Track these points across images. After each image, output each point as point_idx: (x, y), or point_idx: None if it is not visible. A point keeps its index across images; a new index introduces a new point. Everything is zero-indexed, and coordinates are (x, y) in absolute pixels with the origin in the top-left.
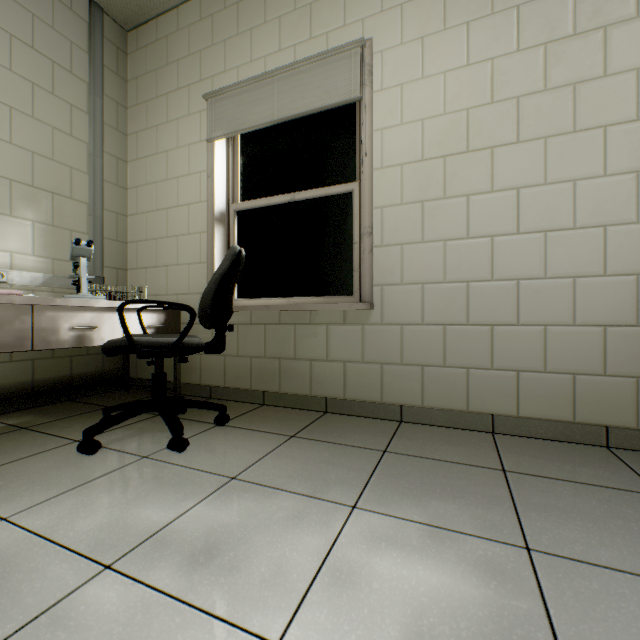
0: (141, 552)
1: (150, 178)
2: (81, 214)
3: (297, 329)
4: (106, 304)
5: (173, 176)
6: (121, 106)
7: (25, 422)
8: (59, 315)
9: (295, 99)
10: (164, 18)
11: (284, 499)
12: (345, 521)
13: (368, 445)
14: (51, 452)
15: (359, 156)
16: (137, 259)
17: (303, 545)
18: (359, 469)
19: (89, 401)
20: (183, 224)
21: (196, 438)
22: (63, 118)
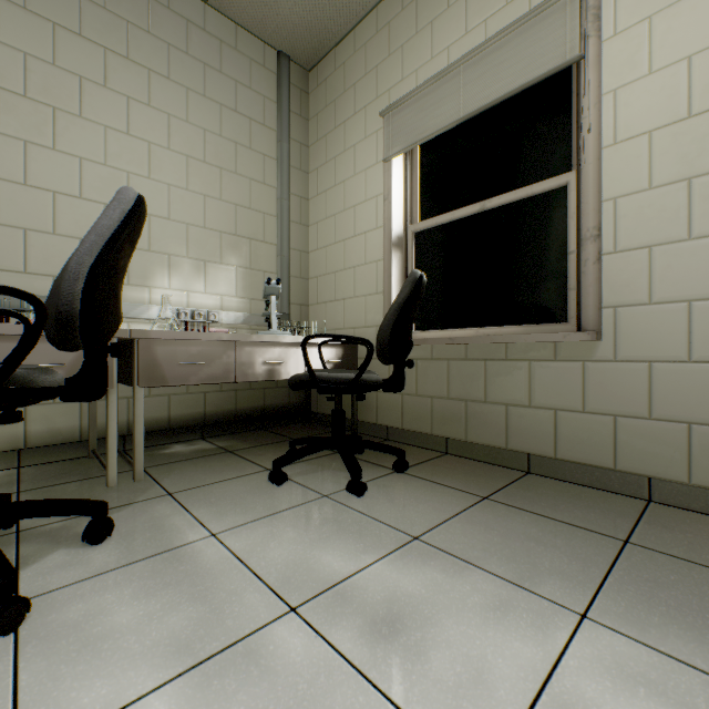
0: (323, 602)
1: (329, 212)
2: (271, 255)
3: (488, 366)
4: (291, 339)
5: (350, 206)
6: (303, 146)
7: (230, 446)
8: (254, 350)
9: (486, 86)
10: (341, 45)
11: (479, 579)
12: (571, 634)
13: (596, 527)
14: (248, 477)
15: (577, 136)
16: (317, 294)
17: (510, 651)
18: (586, 560)
19: (277, 431)
20: (359, 254)
21: (374, 483)
22: (258, 169)
